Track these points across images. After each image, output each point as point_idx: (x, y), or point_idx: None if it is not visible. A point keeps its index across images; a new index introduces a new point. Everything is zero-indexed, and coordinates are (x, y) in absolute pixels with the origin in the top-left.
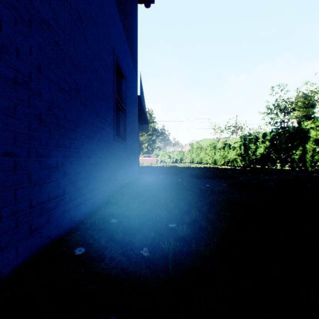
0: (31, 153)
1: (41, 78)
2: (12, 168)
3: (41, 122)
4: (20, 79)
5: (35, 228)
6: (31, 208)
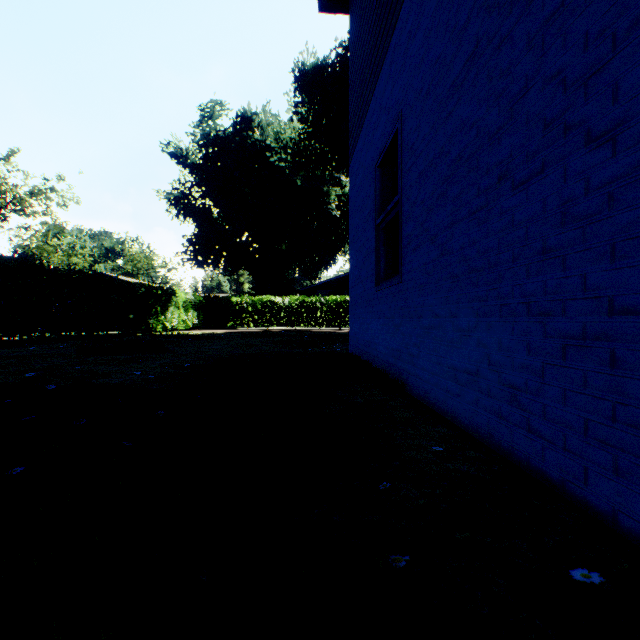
0: None
1: None
2: (636, 336)
3: None
4: None
5: None
6: None
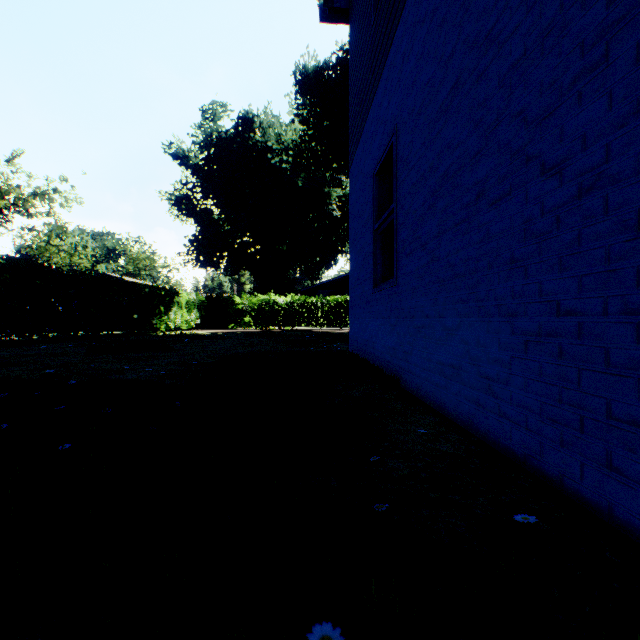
0: (610, 308)
1: (638, 125)
2: (575, 333)
3: (638, 232)
4: (587, 182)
5: (620, 467)
6: (610, 418)
